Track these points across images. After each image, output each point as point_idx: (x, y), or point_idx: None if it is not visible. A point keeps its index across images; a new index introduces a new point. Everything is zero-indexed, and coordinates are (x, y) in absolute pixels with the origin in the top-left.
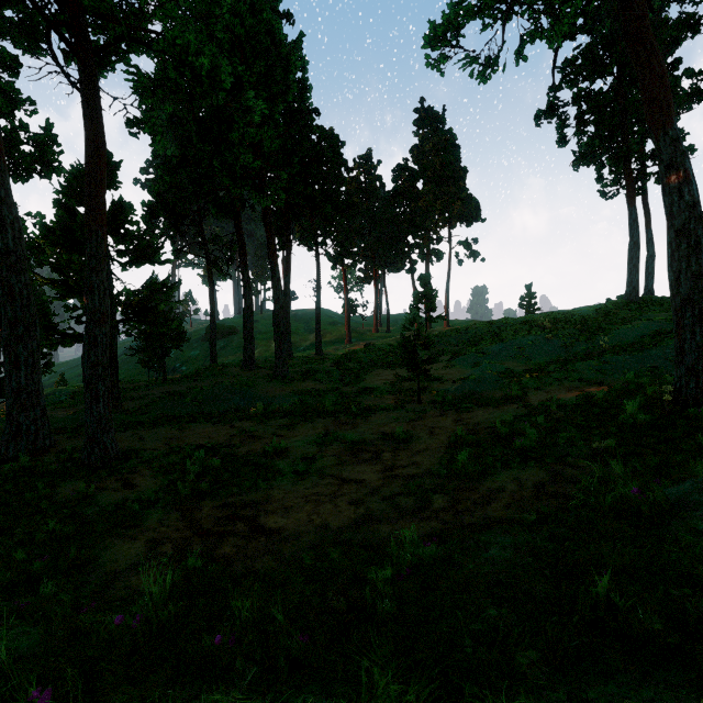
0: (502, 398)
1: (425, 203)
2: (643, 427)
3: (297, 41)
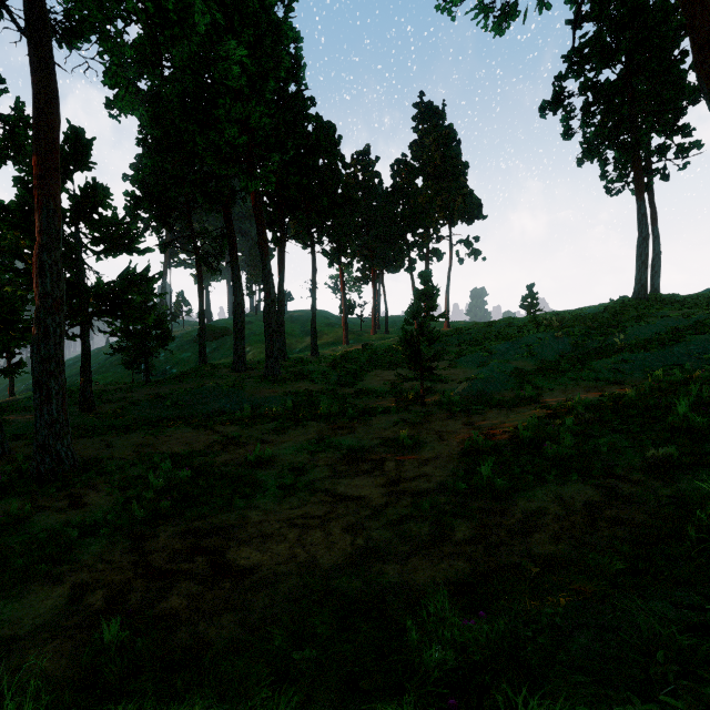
0: (514, 399)
1: (425, 200)
2: (702, 431)
3: (288, 6)
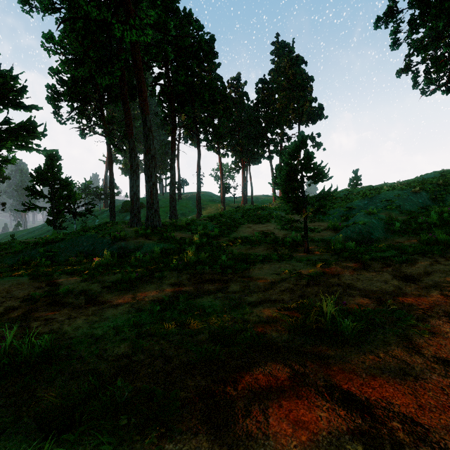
0: (419, 244)
1: (281, 106)
2: None
3: None
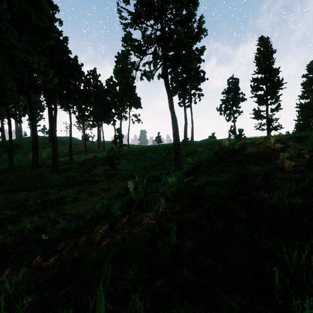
0: (140, 175)
1: (119, 97)
2: None
3: (65, 39)
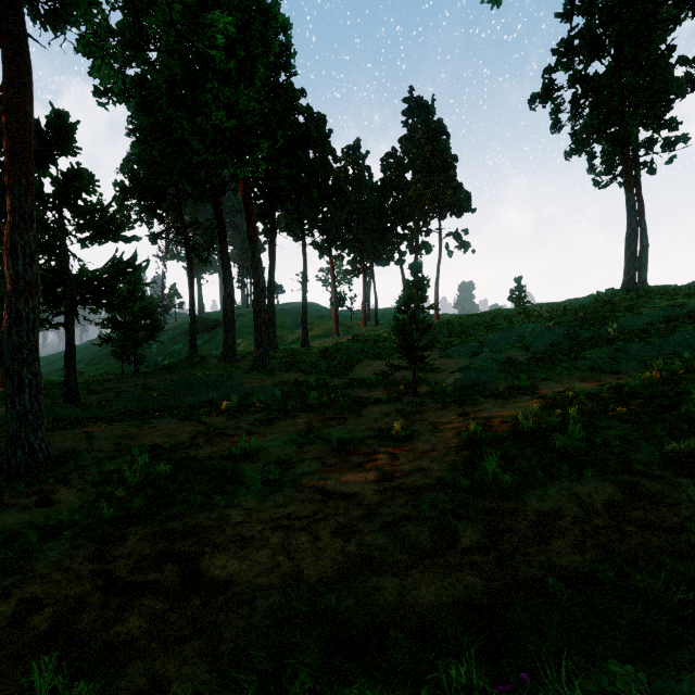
0: (509, 389)
1: (415, 193)
2: None
3: None
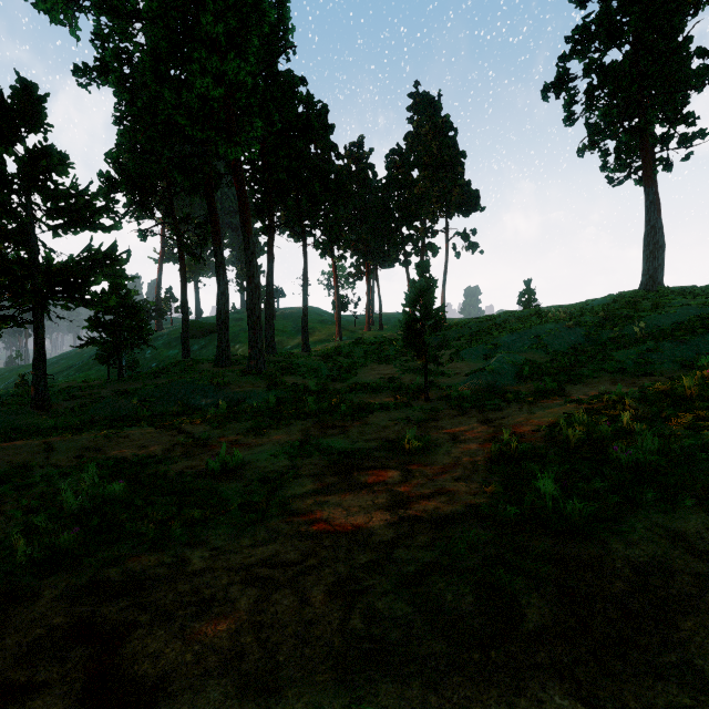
0: (532, 392)
1: (421, 191)
2: None
3: None
